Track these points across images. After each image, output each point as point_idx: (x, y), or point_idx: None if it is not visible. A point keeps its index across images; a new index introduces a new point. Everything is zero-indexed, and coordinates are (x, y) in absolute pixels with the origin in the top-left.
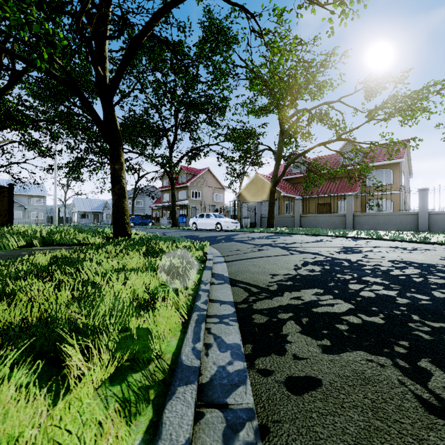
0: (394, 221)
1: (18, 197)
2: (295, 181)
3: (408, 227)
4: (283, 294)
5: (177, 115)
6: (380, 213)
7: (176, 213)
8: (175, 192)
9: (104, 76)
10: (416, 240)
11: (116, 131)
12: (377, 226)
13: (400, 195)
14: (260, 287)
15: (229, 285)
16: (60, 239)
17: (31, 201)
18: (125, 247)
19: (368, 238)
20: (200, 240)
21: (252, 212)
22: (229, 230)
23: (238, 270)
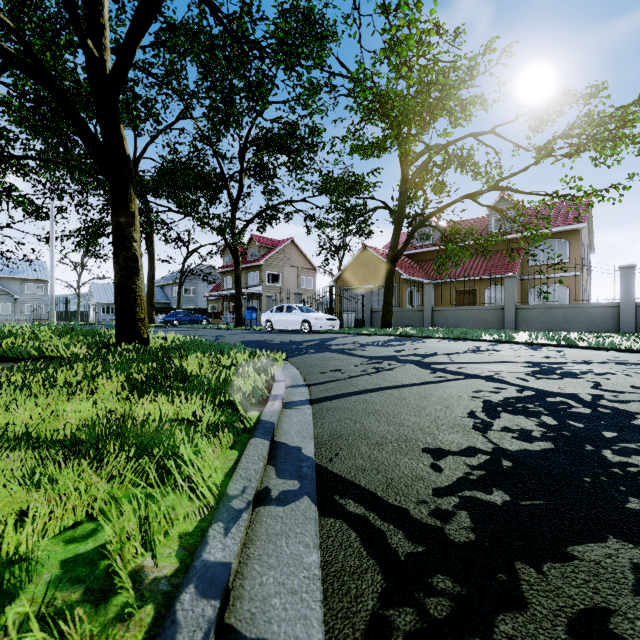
0: (581, 317)
1: (5, 282)
2: (422, 257)
3: (603, 327)
4: (518, 584)
5: (243, 154)
6: (558, 305)
7: (242, 306)
8: (242, 274)
9: (101, 60)
10: (639, 349)
11: (122, 156)
12: (553, 325)
13: (580, 279)
14: (414, 524)
15: (312, 506)
16: (9, 349)
17: (25, 287)
18: (105, 368)
19: (552, 345)
20: (272, 348)
21: (357, 304)
22: (323, 331)
23: (338, 433)
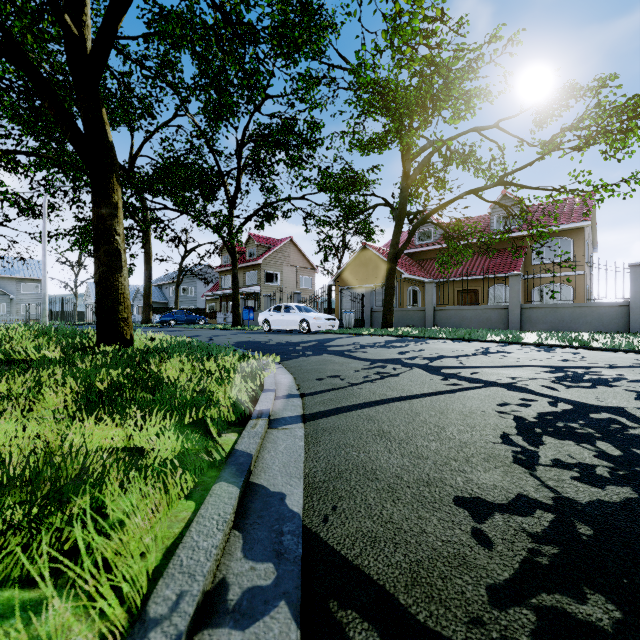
0: (589, 317)
1: (0, 281)
2: (423, 256)
3: (612, 327)
4: None
5: (240, 150)
6: (565, 304)
7: (239, 305)
8: (240, 273)
9: (81, 39)
10: None
11: (104, 143)
12: (559, 325)
13: (585, 278)
14: None
15: (291, 631)
16: None
17: (21, 287)
18: (65, 376)
19: (564, 346)
20: (267, 350)
21: (357, 303)
22: (322, 331)
23: (337, 468)
